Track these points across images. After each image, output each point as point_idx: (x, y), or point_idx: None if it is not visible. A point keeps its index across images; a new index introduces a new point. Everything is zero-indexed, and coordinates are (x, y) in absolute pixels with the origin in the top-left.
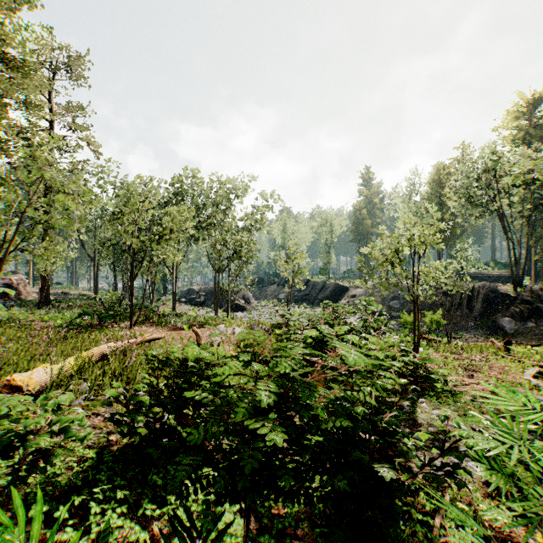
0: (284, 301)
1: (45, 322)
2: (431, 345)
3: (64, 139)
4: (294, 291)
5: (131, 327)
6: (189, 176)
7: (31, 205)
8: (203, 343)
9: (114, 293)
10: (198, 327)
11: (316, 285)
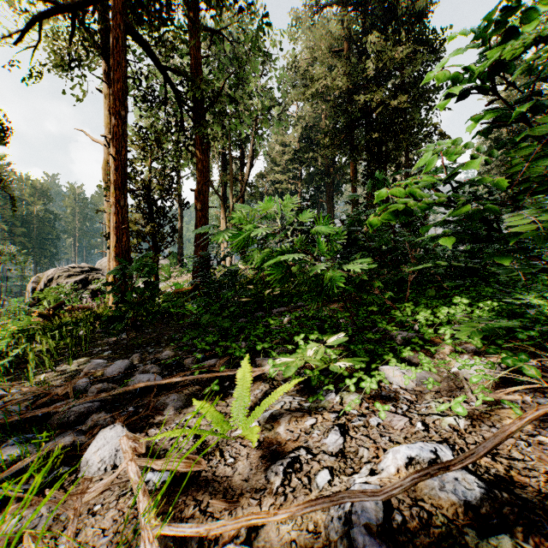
0: None
1: None
2: None
3: None
4: None
5: None
6: None
7: None
8: None
9: None
10: None
11: None
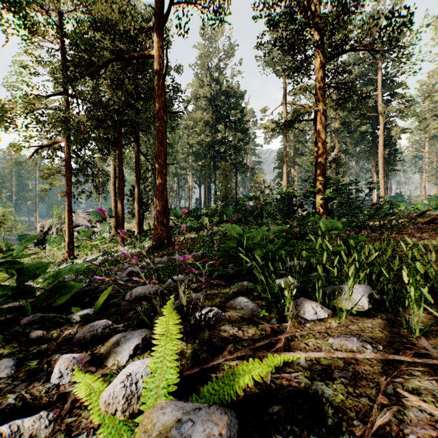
0: None
1: None
2: None
3: None
4: None
5: None
6: None
7: None
8: None
9: None
10: None
11: None
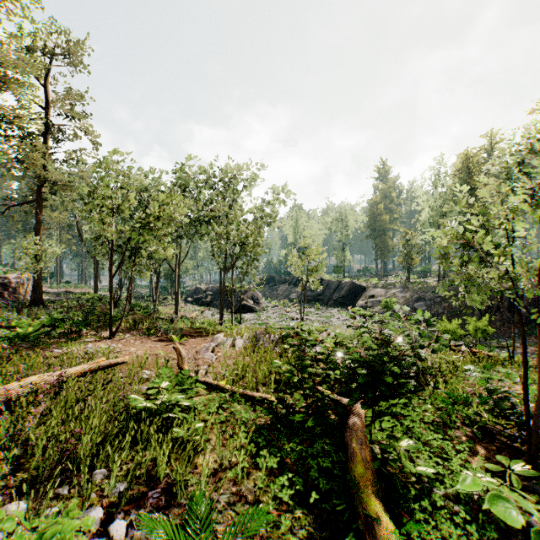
0: (296, 301)
1: (13, 329)
2: (494, 367)
3: (59, 127)
4: (307, 290)
5: (109, 337)
6: (192, 166)
7: (25, 199)
8: (186, 366)
9: (95, 294)
10: (194, 335)
11: (330, 284)
